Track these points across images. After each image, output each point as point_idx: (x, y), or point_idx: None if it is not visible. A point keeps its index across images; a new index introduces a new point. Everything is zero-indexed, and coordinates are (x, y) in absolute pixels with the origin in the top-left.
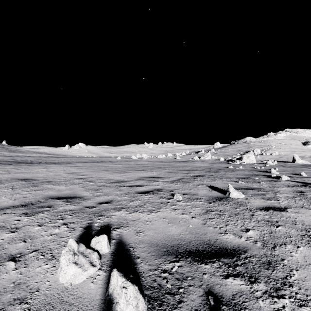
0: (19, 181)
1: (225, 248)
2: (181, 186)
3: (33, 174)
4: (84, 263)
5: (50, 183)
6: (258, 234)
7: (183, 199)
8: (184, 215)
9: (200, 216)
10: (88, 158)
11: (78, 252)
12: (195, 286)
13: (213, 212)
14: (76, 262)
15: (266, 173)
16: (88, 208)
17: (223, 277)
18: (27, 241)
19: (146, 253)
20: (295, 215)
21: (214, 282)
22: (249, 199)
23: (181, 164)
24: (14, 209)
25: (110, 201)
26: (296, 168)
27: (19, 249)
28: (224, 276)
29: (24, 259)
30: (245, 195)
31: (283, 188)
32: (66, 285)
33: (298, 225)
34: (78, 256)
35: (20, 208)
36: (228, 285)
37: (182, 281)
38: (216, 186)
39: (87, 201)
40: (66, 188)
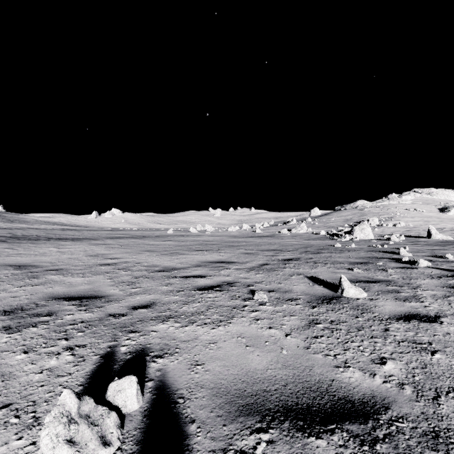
0: (10, 270)
1: (349, 399)
2: (264, 277)
3: (35, 257)
4: (88, 439)
5: (59, 272)
6: (403, 369)
7: (269, 300)
8: (272, 329)
9: (300, 333)
10: (124, 232)
11: (78, 417)
12: None
13: (320, 325)
14: (71, 439)
15: (393, 255)
16: (114, 317)
17: None
18: None
19: (207, 412)
20: None
21: None
22: (375, 301)
23: (262, 241)
24: None
25: (151, 305)
26: (434, 247)
27: None
28: None
29: None
30: (368, 293)
31: (425, 280)
32: None
33: None
34: (77, 426)
35: (1, 317)
36: None
37: None
38: (320, 277)
39: (113, 305)
40: (83, 281)
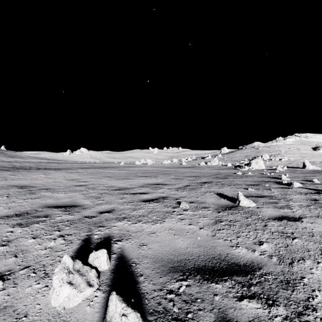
0: (15, 189)
1: (237, 263)
2: (187, 193)
3: (31, 180)
4: (80, 282)
5: (48, 190)
6: (273, 247)
7: (190, 208)
8: (191, 225)
9: (209, 227)
10: (90, 164)
11: (73, 270)
12: (206, 311)
13: (223, 222)
14: (70, 282)
15: (276, 180)
16: (88, 218)
17: (237, 299)
18: (19, 256)
19: (150, 270)
20: (311, 226)
21: (227, 305)
22: (260, 208)
23: (187, 170)
24: (7, 219)
25: (112, 211)
26: (307, 174)
27: (9, 265)
28: (238, 298)
29: (13, 277)
30: (256, 203)
31: (296, 195)
32: (58, 308)
33: (316, 237)
34: (73, 275)
35: (14, 218)
36: (243, 308)
37: (191, 303)
38: (225, 193)
39: (87, 211)
40: (65, 196)
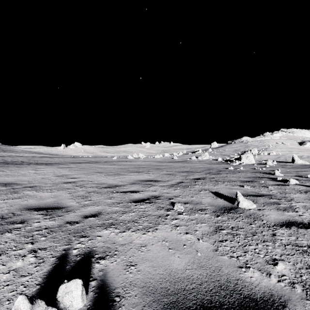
0: None
1: (252, 297)
2: (181, 192)
3: (18, 177)
4: None
5: (33, 188)
6: (292, 269)
7: (185, 210)
8: (188, 234)
9: (209, 238)
10: (83, 158)
11: None
12: None
13: (224, 230)
14: None
15: (270, 175)
16: (70, 224)
17: None
18: None
19: (138, 309)
20: None
21: None
22: (263, 211)
23: (178, 165)
24: None
25: (98, 214)
26: (298, 169)
27: None
28: None
29: None
30: (256, 204)
31: (296, 194)
32: None
33: None
34: None
35: None
36: None
37: None
38: (221, 192)
39: (70, 214)
40: (50, 195)
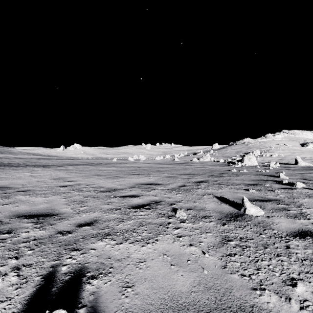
0: None
1: None
2: (183, 196)
3: (12, 180)
4: None
5: (26, 193)
6: None
7: (188, 217)
8: (192, 247)
9: (216, 251)
10: (82, 160)
11: None
12: None
13: (232, 242)
14: None
15: (275, 178)
16: (61, 234)
17: None
18: None
19: None
20: None
21: None
22: (272, 218)
23: (180, 167)
24: None
25: (93, 222)
26: (302, 171)
27: None
28: None
29: None
30: (264, 211)
31: (305, 199)
32: None
33: None
34: None
35: None
36: None
37: None
38: (225, 196)
39: (63, 222)
40: (44, 201)
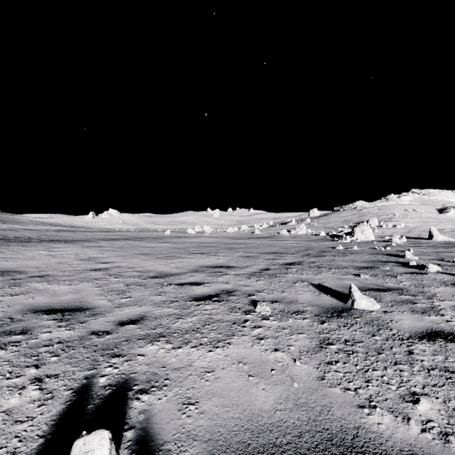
0: None
1: None
2: (266, 284)
3: (22, 261)
4: None
5: (44, 279)
6: (442, 410)
7: (273, 313)
8: (278, 352)
9: (311, 357)
10: (121, 233)
11: None
12: None
13: (333, 346)
14: None
15: (398, 259)
16: (97, 335)
17: None
18: None
19: None
20: None
21: None
22: (391, 314)
23: (262, 243)
24: None
25: (140, 319)
26: (438, 249)
27: None
28: None
29: None
30: (380, 304)
31: (439, 288)
32: None
33: None
34: None
35: None
36: None
37: None
38: (326, 284)
39: (98, 319)
40: (69, 290)
